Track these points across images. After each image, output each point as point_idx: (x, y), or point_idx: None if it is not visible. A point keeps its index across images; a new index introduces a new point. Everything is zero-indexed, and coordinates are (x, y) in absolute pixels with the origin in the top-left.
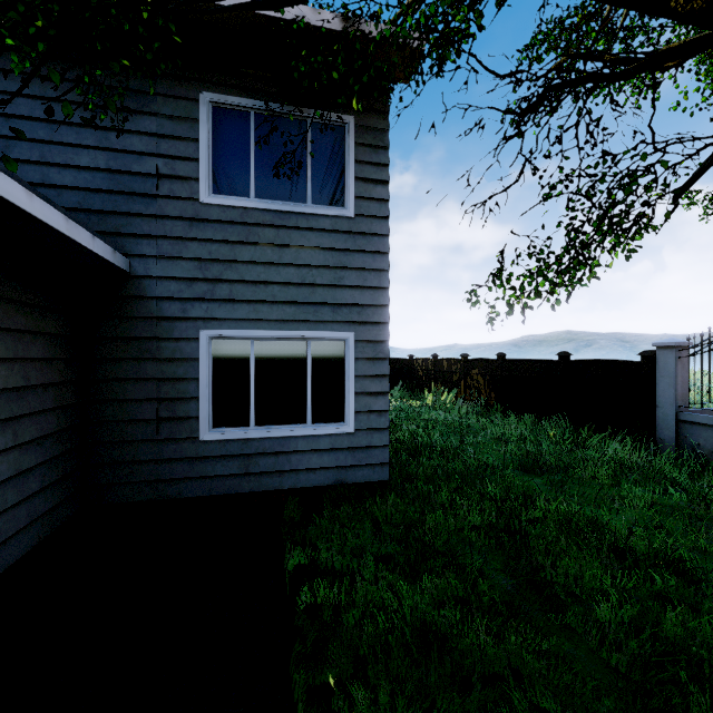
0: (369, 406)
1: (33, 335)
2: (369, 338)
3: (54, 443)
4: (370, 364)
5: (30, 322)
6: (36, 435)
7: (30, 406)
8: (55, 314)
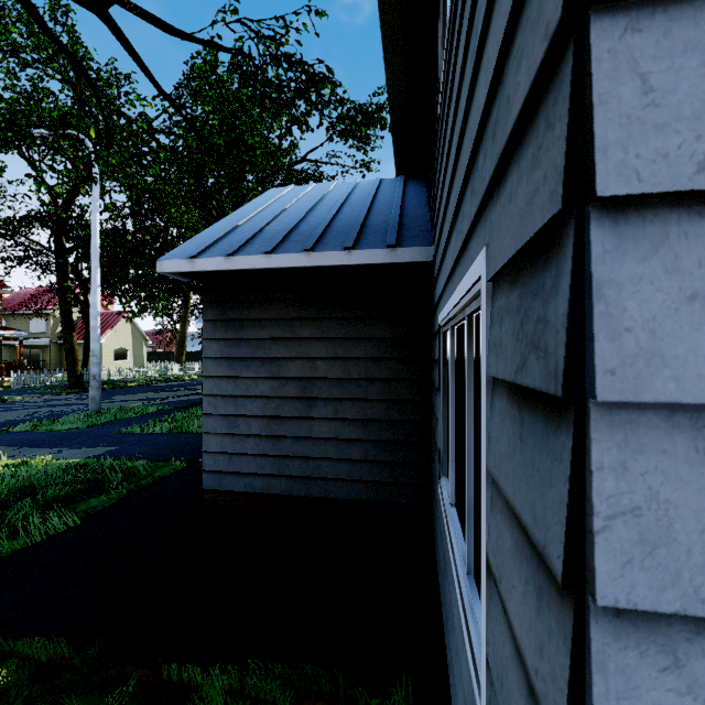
0: (506, 698)
1: (357, 341)
2: (506, 251)
3: (382, 429)
4: (512, 429)
5: (352, 331)
6: (358, 416)
7: (352, 393)
8: (384, 321)
